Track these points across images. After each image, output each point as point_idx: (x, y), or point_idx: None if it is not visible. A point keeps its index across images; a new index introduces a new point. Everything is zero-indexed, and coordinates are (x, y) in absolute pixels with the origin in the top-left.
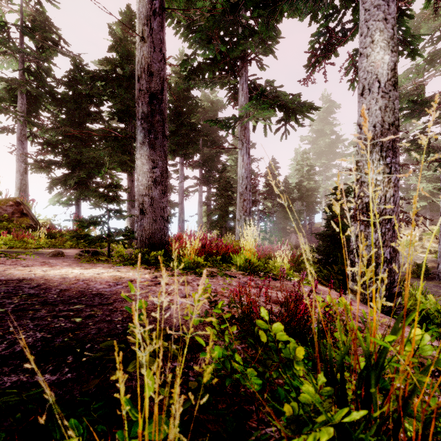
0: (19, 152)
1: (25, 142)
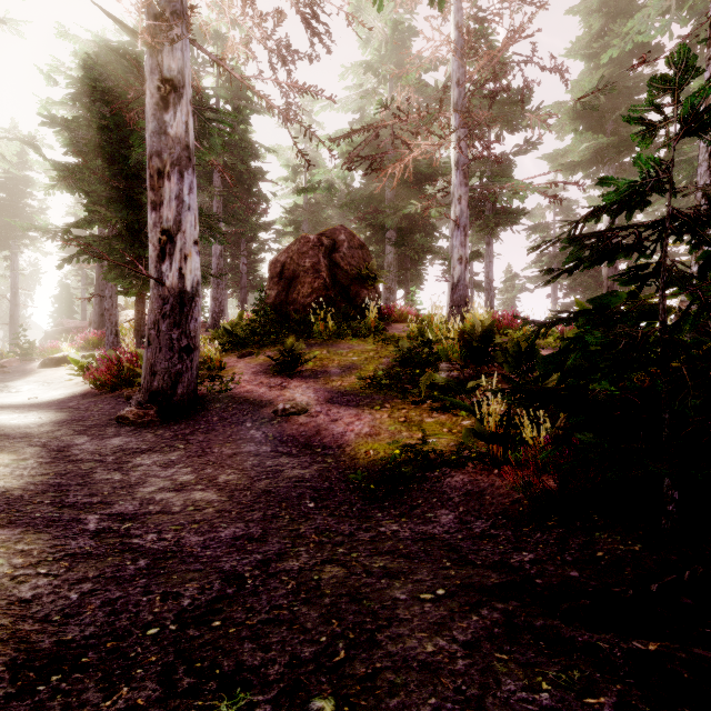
0: (553, 299)
1: (556, 292)
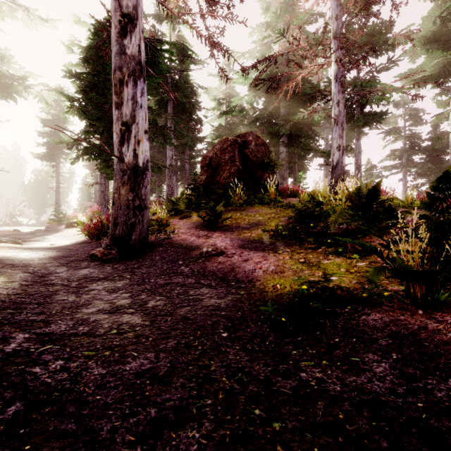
0: (403, 182)
1: (406, 177)
